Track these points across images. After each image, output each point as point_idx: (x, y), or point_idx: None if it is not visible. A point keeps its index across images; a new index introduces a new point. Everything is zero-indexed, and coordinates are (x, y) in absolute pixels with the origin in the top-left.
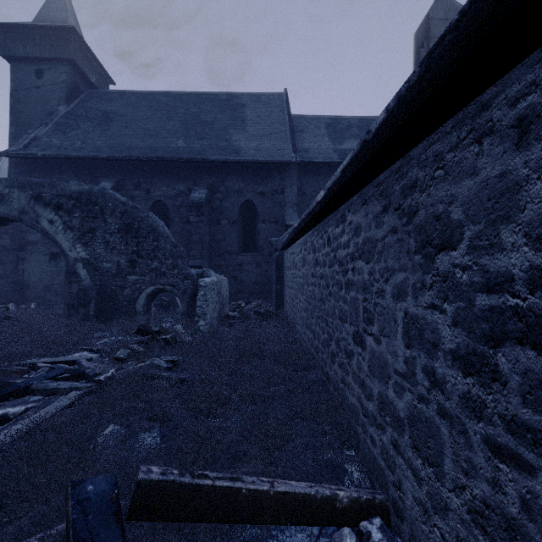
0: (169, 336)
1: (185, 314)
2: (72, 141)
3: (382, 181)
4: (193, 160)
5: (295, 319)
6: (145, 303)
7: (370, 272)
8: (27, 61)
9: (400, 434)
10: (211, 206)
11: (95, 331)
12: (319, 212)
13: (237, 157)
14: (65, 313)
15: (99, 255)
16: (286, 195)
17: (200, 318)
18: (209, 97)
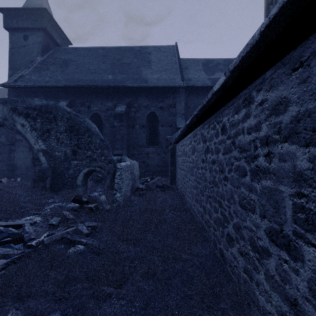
0: (93, 206)
1: (109, 187)
2: (43, 77)
3: None
4: (117, 86)
5: (185, 192)
6: (83, 179)
7: None
8: (18, 30)
9: None
10: (128, 116)
11: (48, 198)
12: (214, 104)
13: (145, 84)
14: (31, 185)
15: (53, 147)
16: (177, 108)
17: (117, 192)
18: (128, 49)
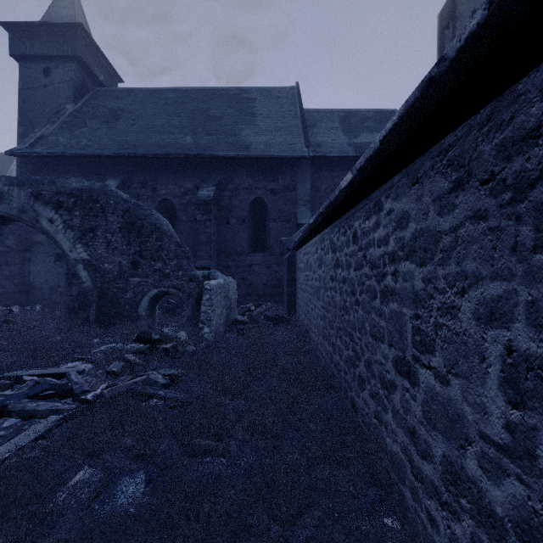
0: (170, 346)
1: (190, 319)
2: (78, 139)
3: (450, 145)
4: (201, 156)
5: (309, 326)
6: (148, 307)
7: (427, 278)
8: (35, 59)
9: (494, 540)
10: (219, 204)
11: (95, 337)
12: (343, 203)
13: (246, 152)
14: (65, 317)
15: (100, 255)
16: (298, 192)
17: (204, 325)
18: (218, 92)
